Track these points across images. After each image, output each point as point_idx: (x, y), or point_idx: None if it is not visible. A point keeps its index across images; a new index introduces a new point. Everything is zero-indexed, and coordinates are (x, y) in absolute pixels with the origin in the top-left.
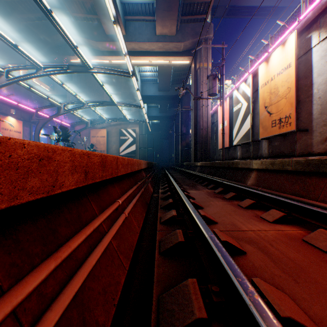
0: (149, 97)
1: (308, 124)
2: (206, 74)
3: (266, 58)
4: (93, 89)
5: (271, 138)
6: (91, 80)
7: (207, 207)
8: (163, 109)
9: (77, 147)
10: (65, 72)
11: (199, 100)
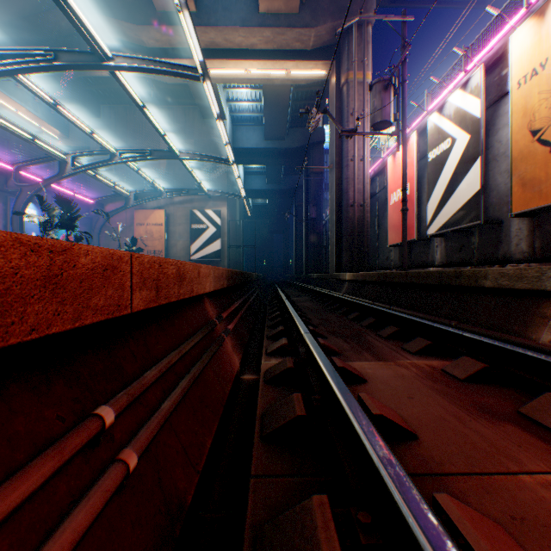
0: (248, 152)
1: None
2: (360, 95)
3: (529, 15)
4: (141, 133)
5: (540, 212)
6: (137, 117)
7: None
8: (273, 177)
9: (110, 244)
10: (49, 66)
11: (346, 147)
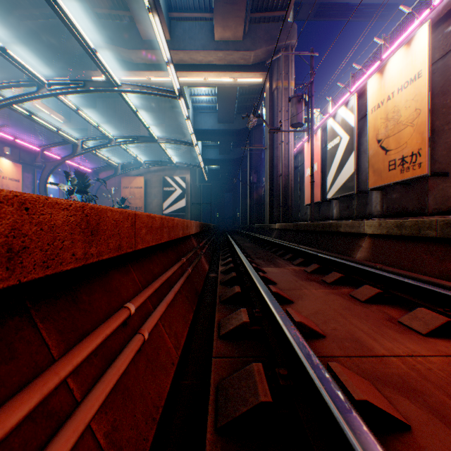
0: (205, 132)
1: (449, 166)
2: (286, 97)
3: (379, 68)
4: (126, 119)
5: (385, 187)
6: (123, 107)
7: (299, 299)
8: (224, 149)
9: (103, 202)
10: (80, 90)
11: (276, 134)
